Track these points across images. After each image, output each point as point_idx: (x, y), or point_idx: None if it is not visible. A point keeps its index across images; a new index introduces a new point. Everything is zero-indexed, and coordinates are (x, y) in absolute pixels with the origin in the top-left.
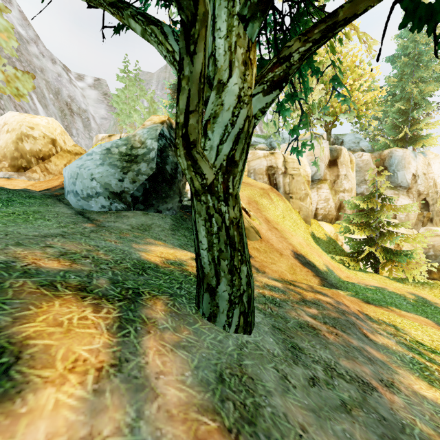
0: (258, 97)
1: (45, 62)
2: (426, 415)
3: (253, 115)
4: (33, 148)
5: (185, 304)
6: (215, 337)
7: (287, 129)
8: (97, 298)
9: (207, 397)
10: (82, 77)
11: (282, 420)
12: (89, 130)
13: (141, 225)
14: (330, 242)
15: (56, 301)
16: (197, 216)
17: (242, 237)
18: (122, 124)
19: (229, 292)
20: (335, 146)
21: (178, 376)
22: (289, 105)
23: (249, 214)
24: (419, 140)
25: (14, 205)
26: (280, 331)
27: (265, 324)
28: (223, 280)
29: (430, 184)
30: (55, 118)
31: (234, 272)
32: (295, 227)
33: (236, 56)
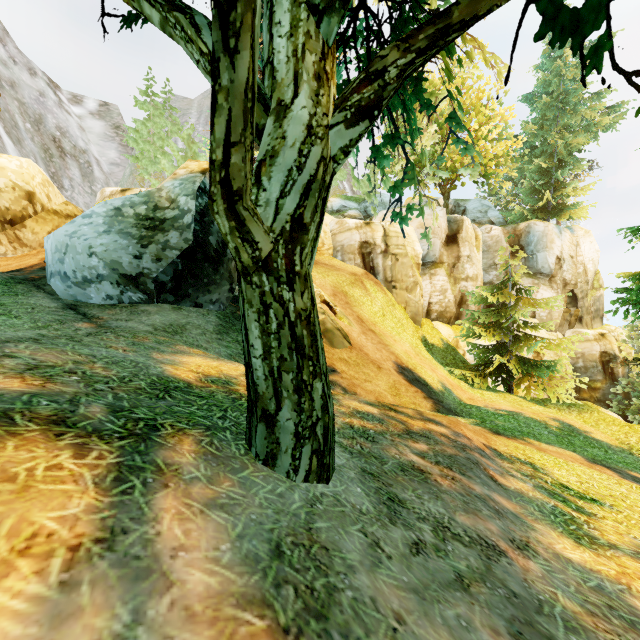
0: (338, 130)
1: (18, 72)
2: (571, 586)
3: (331, 156)
4: None
5: (230, 441)
6: (273, 489)
7: (386, 187)
8: (83, 435)
9: (253, 581)
10: (80, 99)
11: (368, 608)
12: (91, 181)
13: (169, 325)
14: (448, 350)
15: (9, 441)
16: (247, 307)
17: (315, 338)
18: (142, 173)
19: (295, 421)
20: (454, 216)
21: (209, 551)
22: (390, 152)
23: (335, 310)
24: (564, 211)
25: None
26: (372, 477)
27: (351, 467)
28: (287, 403)
29: (579, 271)
30: (34, 160)
31: (302, 391)
32: (399, 329)
33: (304, 66)
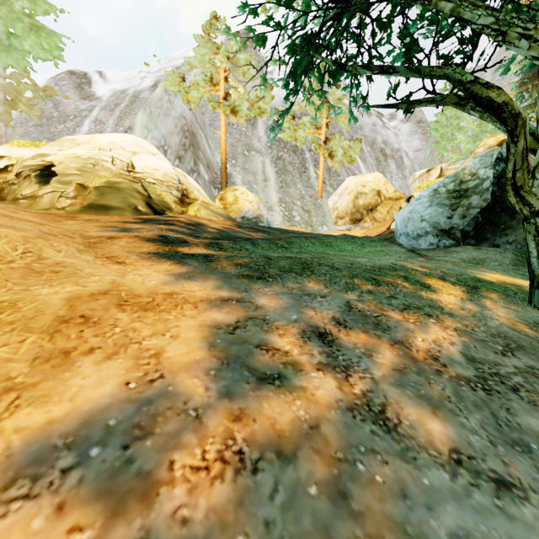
0: None
1: (363, 118)
2: None
3: None
4: (364, 203)
5: (518, 300)
6: None
7: None
8: (451, 283)
9: (523, 322)
10: (394, 115)
11: None
12: (402, 169)
13: (472, 259)
14: None
15: (432, 279)
16: (527, 234)
17: None
18: (441, 152)
19: None
20: None
21: (505, 313)
22: None
23: None
24: None
25: (366, 247)
26: None
27: None
28: None
29: None
30: (371, 168)
31: None
32: None
33: None
